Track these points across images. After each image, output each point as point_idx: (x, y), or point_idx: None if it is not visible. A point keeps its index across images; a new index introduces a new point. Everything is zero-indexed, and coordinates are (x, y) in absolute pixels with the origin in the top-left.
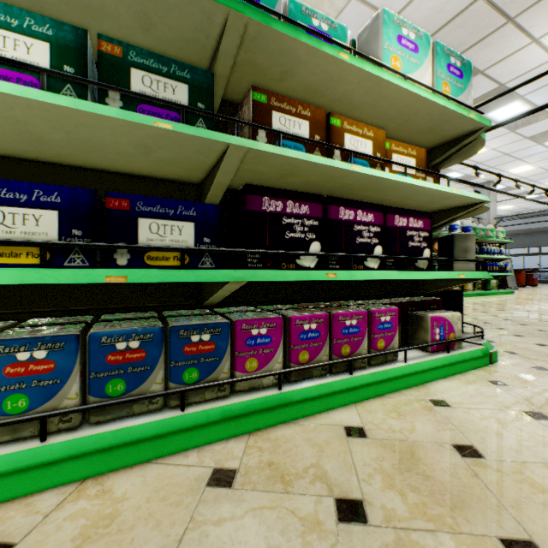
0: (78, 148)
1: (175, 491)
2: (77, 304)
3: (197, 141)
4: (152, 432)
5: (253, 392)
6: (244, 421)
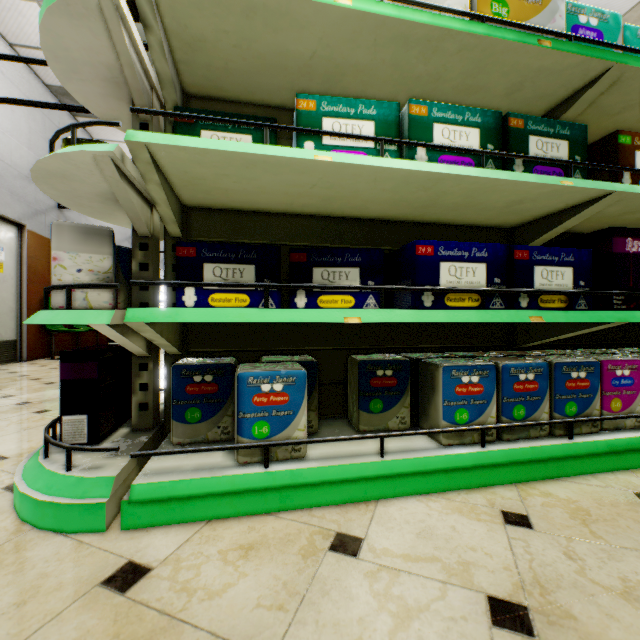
0: (451, 208)
1: (617, 502)
2: (419, 342)
3: (581, 192)
4: (558, 454)
5: (618, 432)
6: (622, 458)
